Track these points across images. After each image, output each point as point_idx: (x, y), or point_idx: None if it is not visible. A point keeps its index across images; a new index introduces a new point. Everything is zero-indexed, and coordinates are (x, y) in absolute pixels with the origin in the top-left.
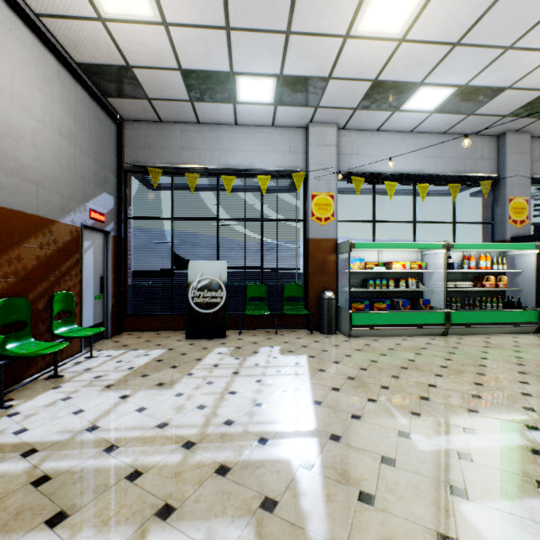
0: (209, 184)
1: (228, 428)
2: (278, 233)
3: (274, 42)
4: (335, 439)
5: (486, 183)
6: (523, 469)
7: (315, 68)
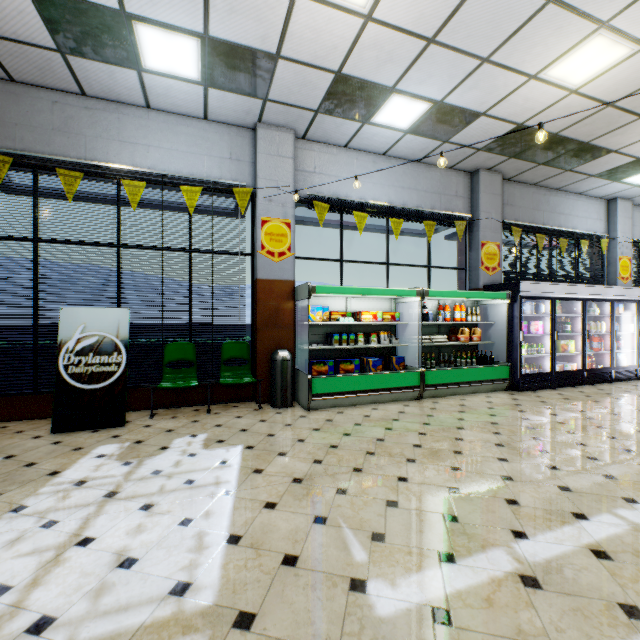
0: (102, 190)
1: None
2: (214, 270)
3: None
4: (244, 624)
5: (461, 224)
6: (518, 624)
7: (256, 35)
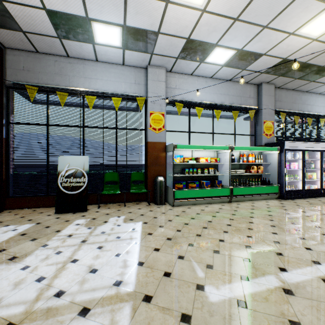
0: (76, 101)
1: (56, 300)
2: (127, 137)
3: None
4: (147, 300)
5: (252, 112)
6: (281, 310)
7: (148, 23)
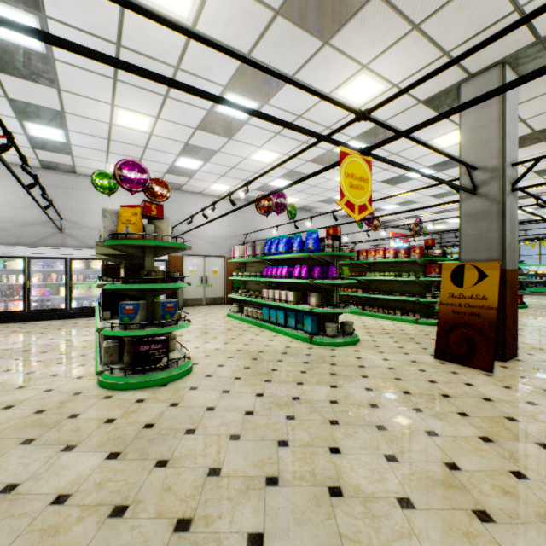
0: None
1: None
2: None
3: None
4: None
5: None
6: None
7: None
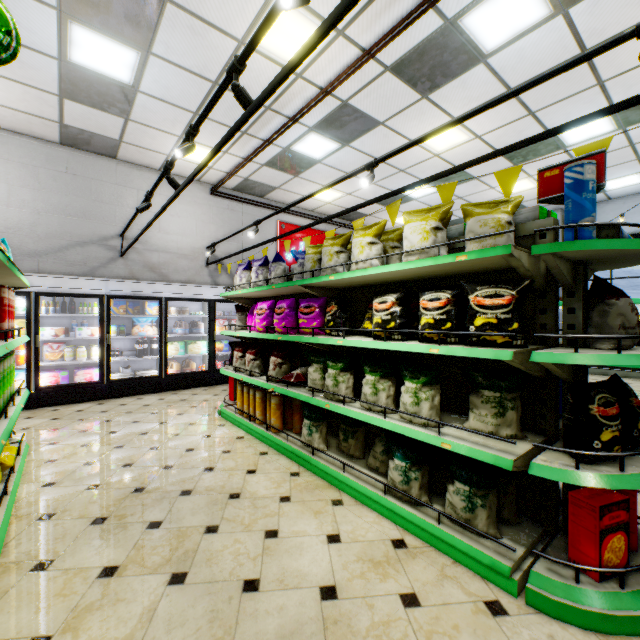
0: None
1: None
2: None
3: None
4: None
5: None
6: None
7: None
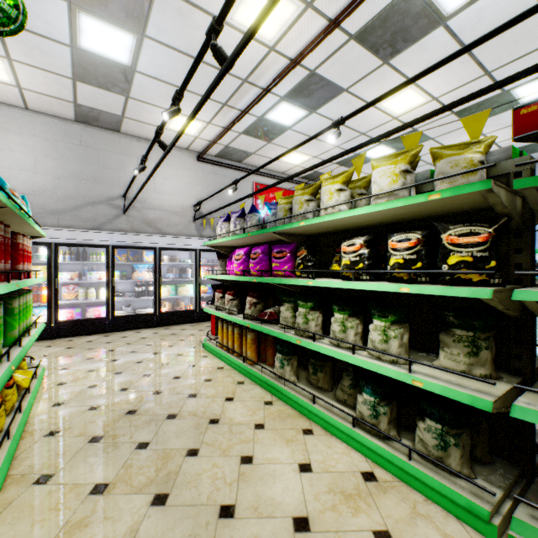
0: None
1: None
2: None
3: (425, 167)
4: None
5: None
6: None
7: None
